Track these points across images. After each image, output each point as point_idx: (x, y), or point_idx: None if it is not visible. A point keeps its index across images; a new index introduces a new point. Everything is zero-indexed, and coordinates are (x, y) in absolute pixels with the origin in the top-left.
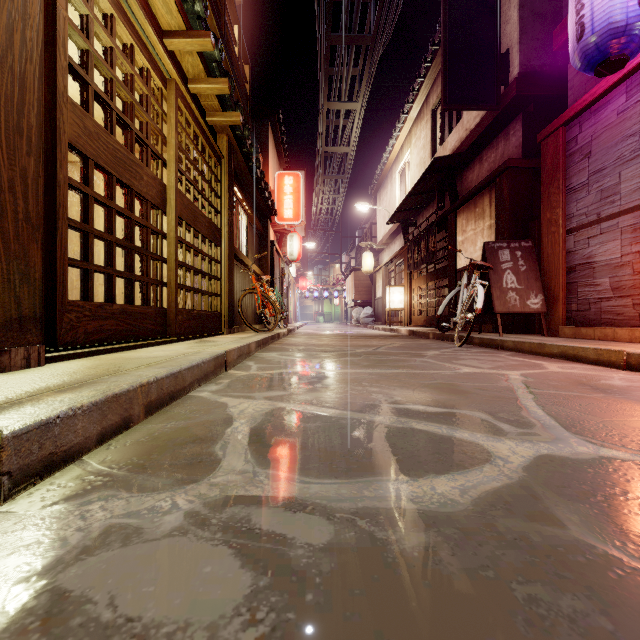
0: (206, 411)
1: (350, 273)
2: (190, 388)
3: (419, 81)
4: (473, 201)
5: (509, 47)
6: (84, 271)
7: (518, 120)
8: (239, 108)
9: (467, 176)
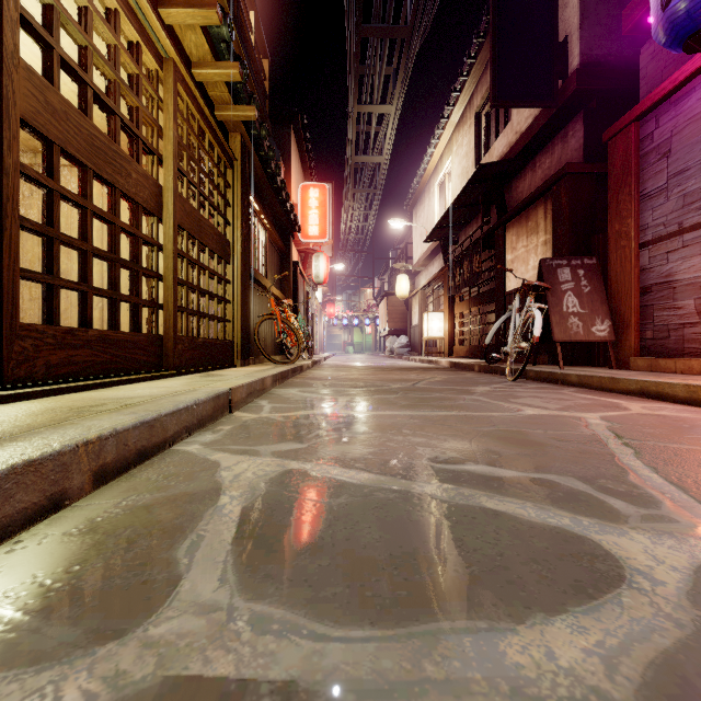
0: (187, 476)
1: (383, 298)
2: (175, 439)
3: (461, 80)
4: (525, 214)
5: (568, 34)
6: (47, 287)
7: (578, 119)
8: (254, 102)
9: (517, 186)
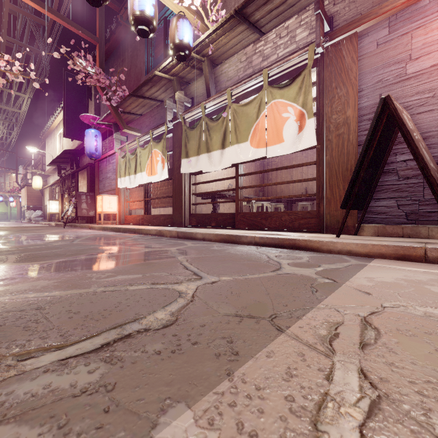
0: None
1: (24, 187)
2: None
3: None
4: (83, 171)
5: None
6: None
7: None
8: None
9: (83, 159)
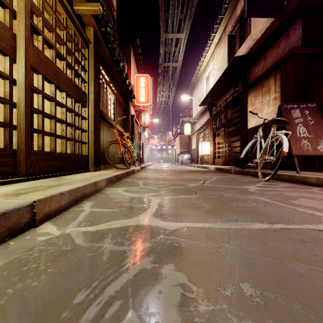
0: None
1: (177, 135)
2: None
3: (220, 17)
4: (260, 83)
5: None
6: None
7: (298, 22)
8: (100, 4)
9: (254, 70)
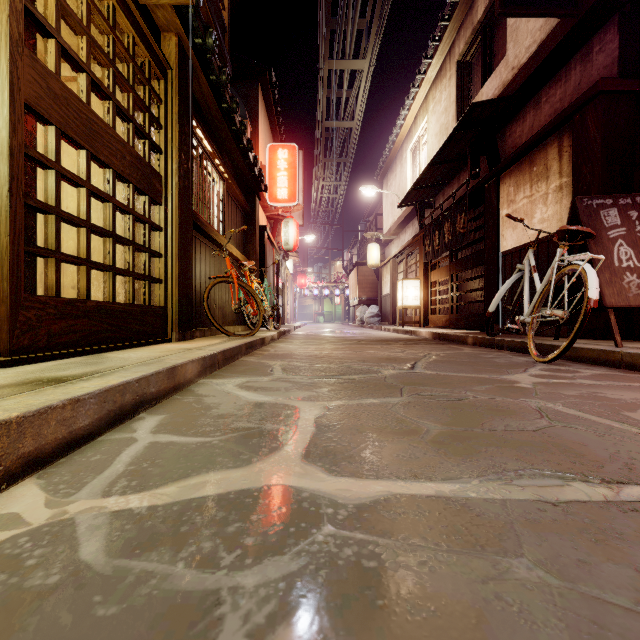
0: None
1: (353, 268)
2: None
3: (442, 25)
4: (528, 158)
5: None
6: None
7: (610, 26)
8: None
9: (513, 131)
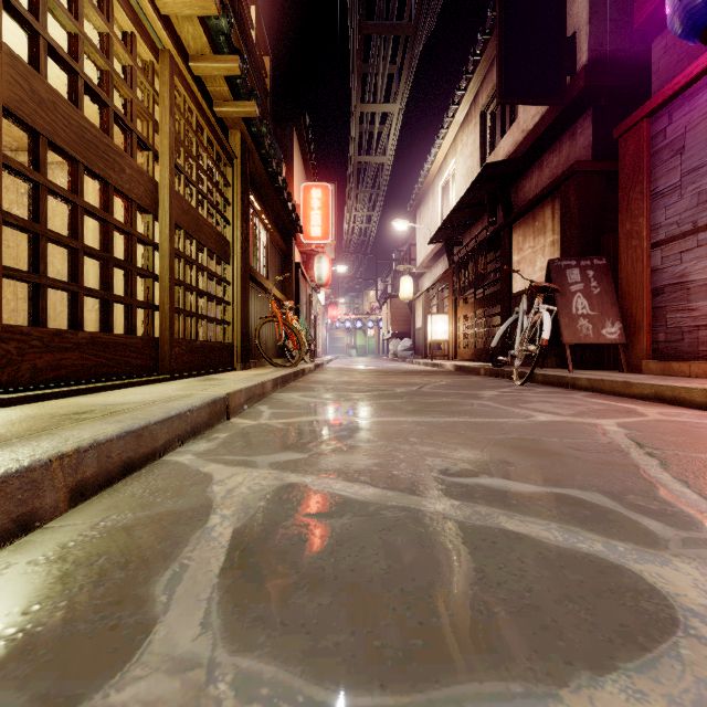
0: (175, 491)
1: (386, 300)
2: (166, 449)
3: (466, 78)
4: (531, 214)
5: (576, 30)
6: (33, 286)
7: (587, 116)
8: (254, 98)
9: (523, 185)
